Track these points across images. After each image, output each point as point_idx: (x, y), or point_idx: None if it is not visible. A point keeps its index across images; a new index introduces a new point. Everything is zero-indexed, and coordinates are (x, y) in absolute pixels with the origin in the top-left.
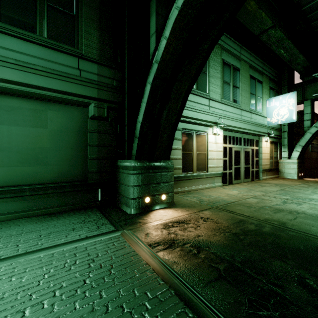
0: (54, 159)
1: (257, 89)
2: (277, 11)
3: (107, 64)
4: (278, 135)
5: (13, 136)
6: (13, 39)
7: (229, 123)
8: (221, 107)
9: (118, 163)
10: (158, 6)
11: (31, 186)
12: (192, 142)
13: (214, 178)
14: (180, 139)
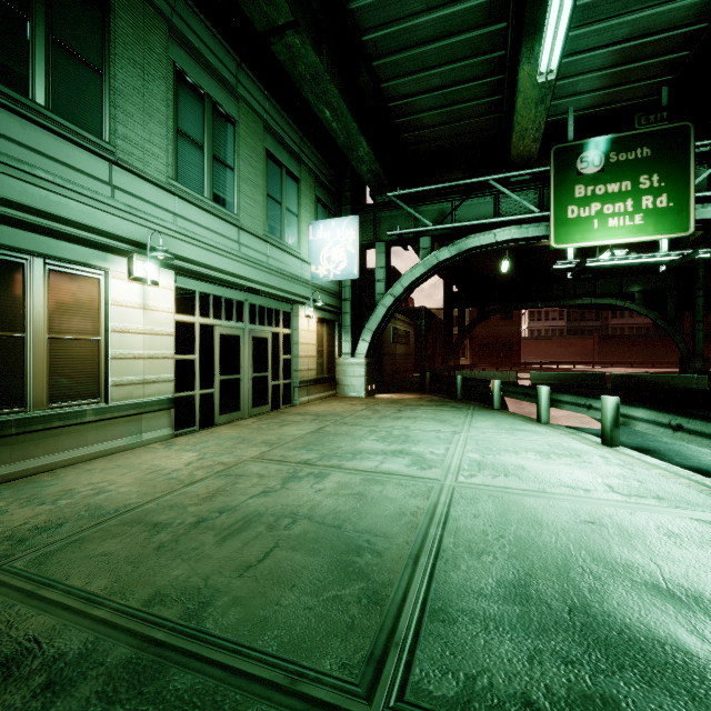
0: None
1: (287, 192)
2: (312, 8)
3: None
4: (335, 306)
5: None
6: None
7: (197, 257)
8: (166, 201)
9: None
10: None
11: None
12: (23, 297)
13: (139, 417)
14: None
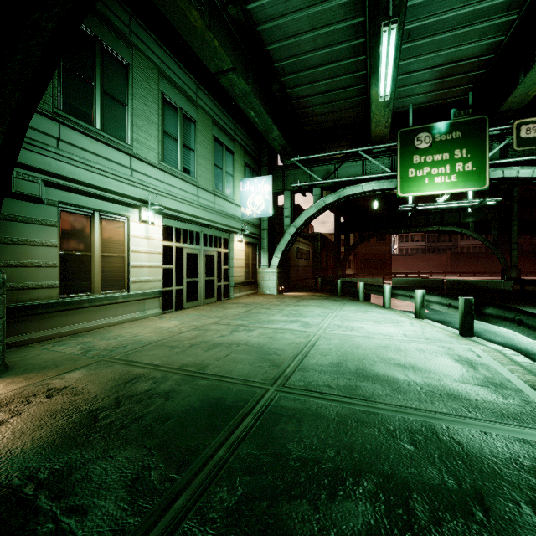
0: None
1: (226, 161)
2: (243, 52)
3: None
4: (257, 234)
5: None
6: None
7: (175, 207)
8: (158, 175)
9: None
10: None
11: None
12: (90, 234)
13: (144, 301)
14: (54, 224)
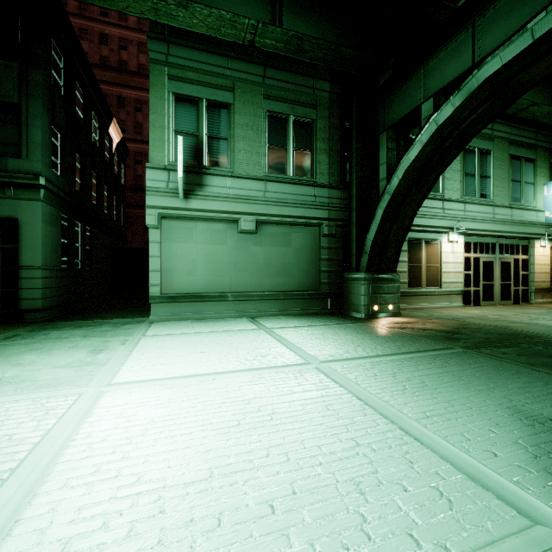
0: (296, 272)
1: (524, 172)
2: None
3: (335, 187)
4: None
5: (272, 254)
6: (275, 183)
7: (473, 227)
8: (460, 207)
9: (345, 275)
10: (388, 142)
11: (284, 292)
12: (420, 253)
13: (450, 296)
14: (406, 250)
